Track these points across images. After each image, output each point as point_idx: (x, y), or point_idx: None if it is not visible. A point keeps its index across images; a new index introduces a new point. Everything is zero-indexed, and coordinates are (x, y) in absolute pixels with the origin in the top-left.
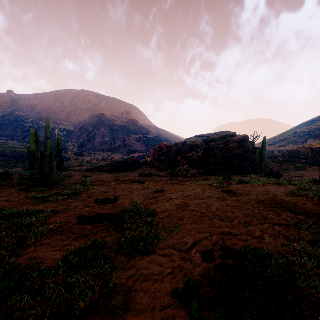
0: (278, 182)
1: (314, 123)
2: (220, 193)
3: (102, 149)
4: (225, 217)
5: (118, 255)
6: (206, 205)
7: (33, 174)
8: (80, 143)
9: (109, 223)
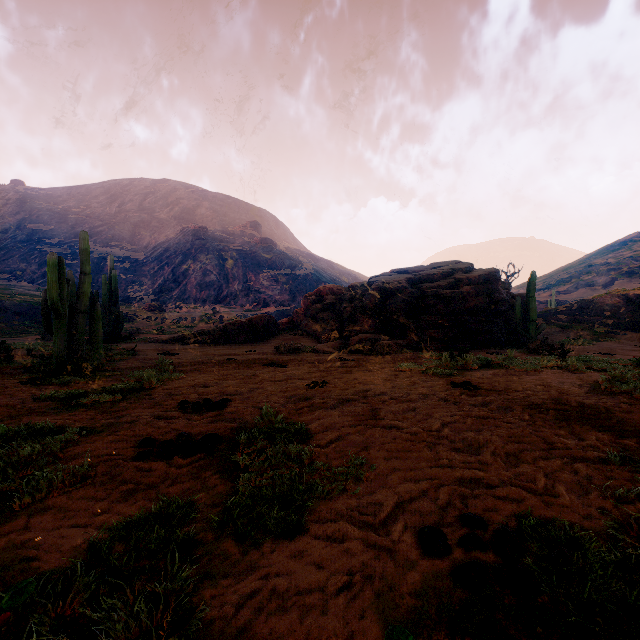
0: (565, 364)
1: (627, 246)
2: (446, 389)
3: (202, 298)
4: (462, 442)
5: (221, 537)
6: (418, 415)
7: (54, 349)
8: (157, 286)
9: (205, 457)
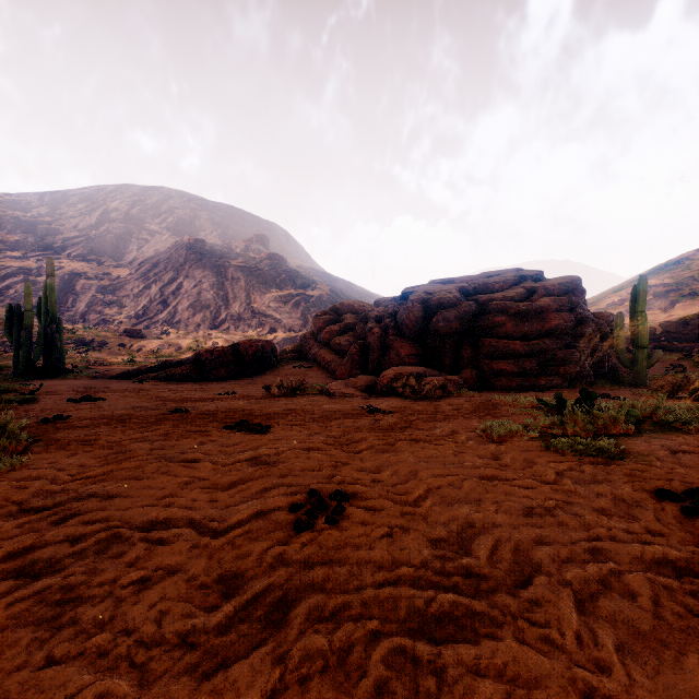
0: None
1: (685, 265)
2: (680, 522)
3: (195, 322)
4: None
5: None
6: None
7: None
8: (141, 308)
9: None
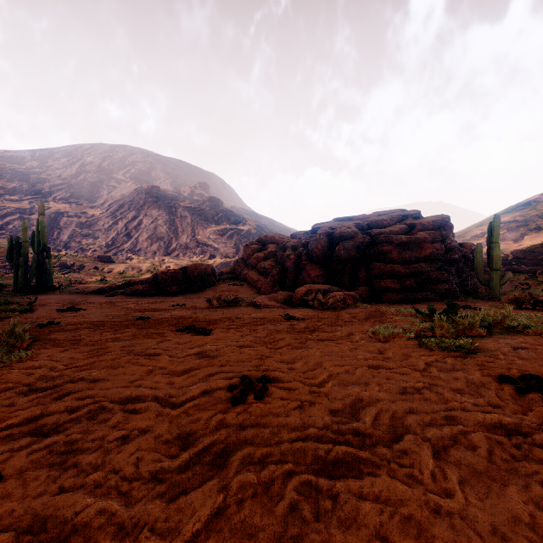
0: None
1: (532, 206)
2: (514, 398)
3: (152, 250)
4: None
5: None
6: None
7: None
8: (111, 239)
9: None
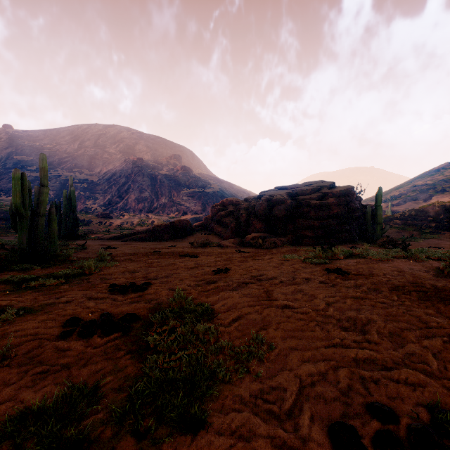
0: (409, 255)
1: (441, 172)
2: (323, 274)
3: (139, 208)
4: (348, 321)
5: (119, 434)
6: (305, 296)
7: (18, 243)
8: (107, 200)
9: (121, 336)
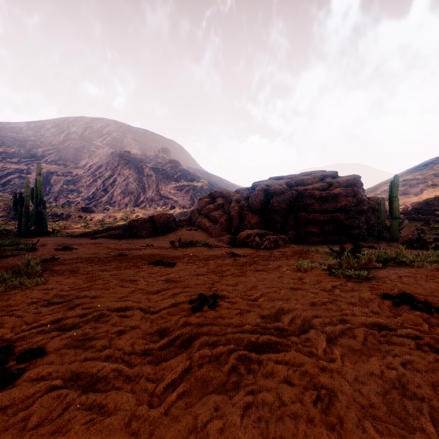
0: None
1: (429, 166)
2: (390, 308)
3: (124, 202)
4: None
5: None
6: None
7: None
8: (91, 194)
9: None
